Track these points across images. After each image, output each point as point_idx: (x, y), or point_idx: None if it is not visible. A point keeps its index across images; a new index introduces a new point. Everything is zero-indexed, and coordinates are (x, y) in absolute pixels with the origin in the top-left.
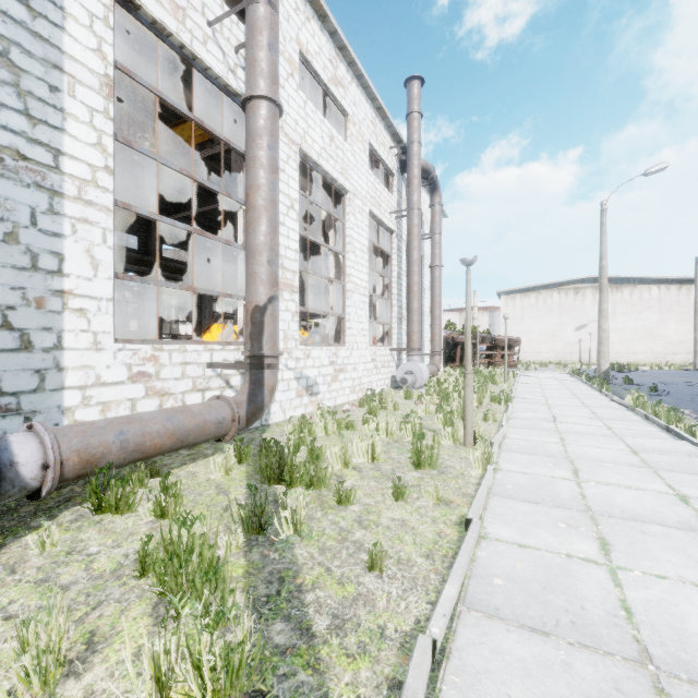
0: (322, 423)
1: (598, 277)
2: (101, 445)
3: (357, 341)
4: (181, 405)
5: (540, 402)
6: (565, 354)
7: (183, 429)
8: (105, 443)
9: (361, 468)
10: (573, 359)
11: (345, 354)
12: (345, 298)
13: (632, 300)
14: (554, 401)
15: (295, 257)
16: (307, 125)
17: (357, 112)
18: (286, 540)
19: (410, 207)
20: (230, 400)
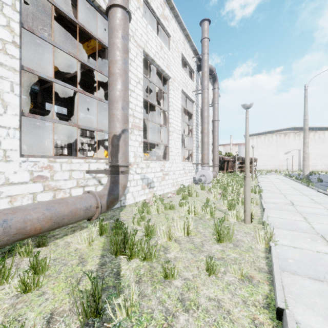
0: (155, 206)
1: (296, 127)
2: None
3: (175, 159)
4: (68, 195)
5: (277, 192)
6: (279, 166)
7: (59, 215)
8: None
9: (180, 240)
10: (283, 168)
11: (168, 166)
12: (168, 135)
13: (314, 138)
14: (285, 192)
15: (140, 111)
16: (147, 38)
17: (175, 36)
18: (118, 326)
19: (203, 88)
20: (95, 194)
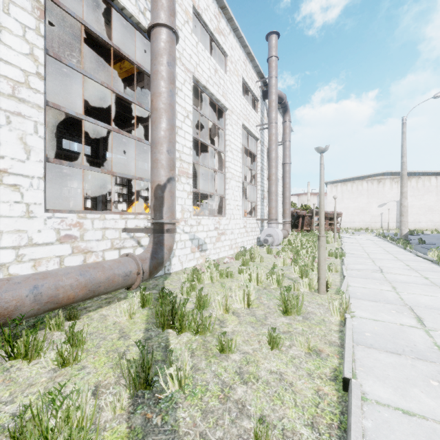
0: (208, 273)
1: (394, 171)
2: (15, 299)
3: (233, 213)
4: (101, 260)
5: (364, 257)
6: (371, 223)
7: (94, 281)
8: (18, 297)
9: (239, 313)
10: (376, 226)
11: (225, 223)
12: (225, 183)
13: (417, 187)
14: (374, 256)
15: (189, 153)
16: (198, 59)
17: (233, 55)
18: (170, 397)
19: (270, 122)
20: (136, 257)
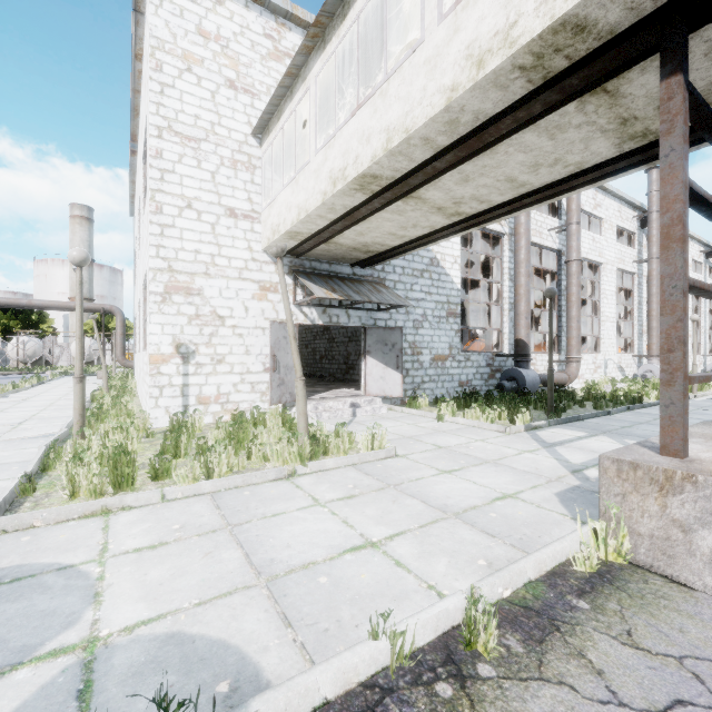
0: None
1: None
2: None
3: None
4: None
5: None
6: None
7: None
8: None
9: None
10: None
11: None
12: None
13: None
14: None
15: None
16: None
17: None
18: None
19: None
20: None
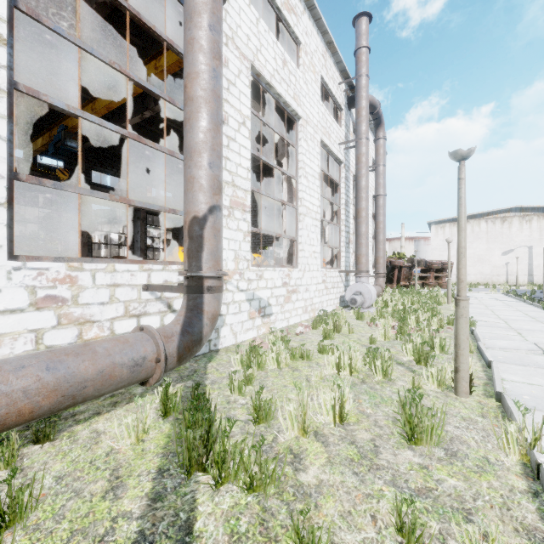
0: (273, 354)
1: (524, 207)
2: None
3: (308, 263)
4: (109, 334)
5: (502, 326)
6: (492, 276)
7: (74, 380)
8: None
9: (326, 435)
10: (500, 280)
11: (297, 276)
12: (297, 221)
13: None
14: (517, 325)
15: (246, 176)
16: (259, 43)
17: (308, 43)
18: None
19: (358, 137)
20: (155, 333)
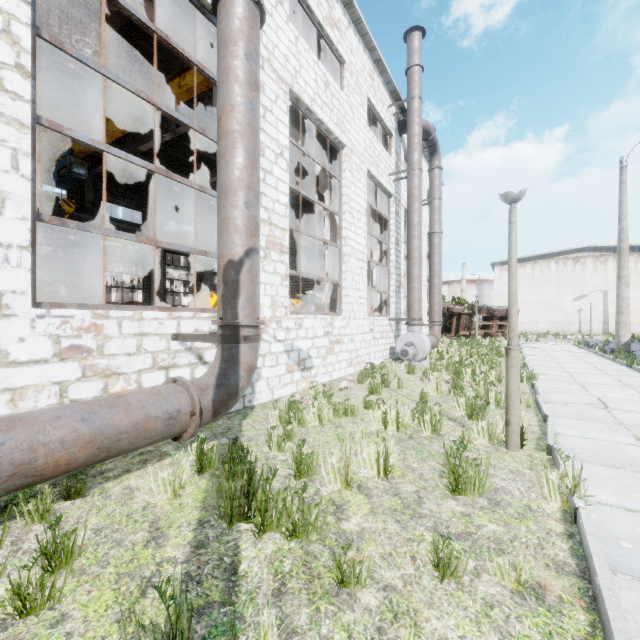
0: (314, 409)
1: (599, 246)
2: None
3: (354, 310)
4: (136, 387)
5: (567, 380)
6: (563, 325)
7: (109, 432)
8: None
9: (370, 488)
10: (571, 330)
11: (341, 324)
12: (341, 262)
13: (637, 269)
14: (583, 379)
15: (284, 213)
16: (298, 64)
17: (354, 61)
18: None
19: (410, 167)
20: (189, 385)
